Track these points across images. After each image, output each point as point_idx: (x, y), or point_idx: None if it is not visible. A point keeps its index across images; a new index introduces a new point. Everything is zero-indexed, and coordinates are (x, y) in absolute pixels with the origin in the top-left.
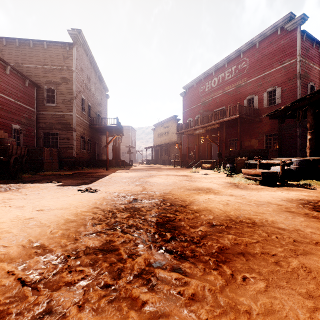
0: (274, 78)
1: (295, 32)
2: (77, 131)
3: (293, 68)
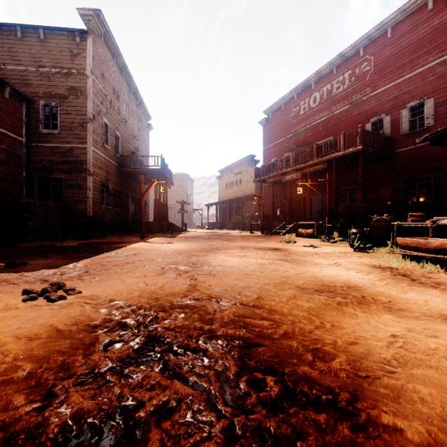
0: (420, 84)
1: None
2: (95, 175)
3: None
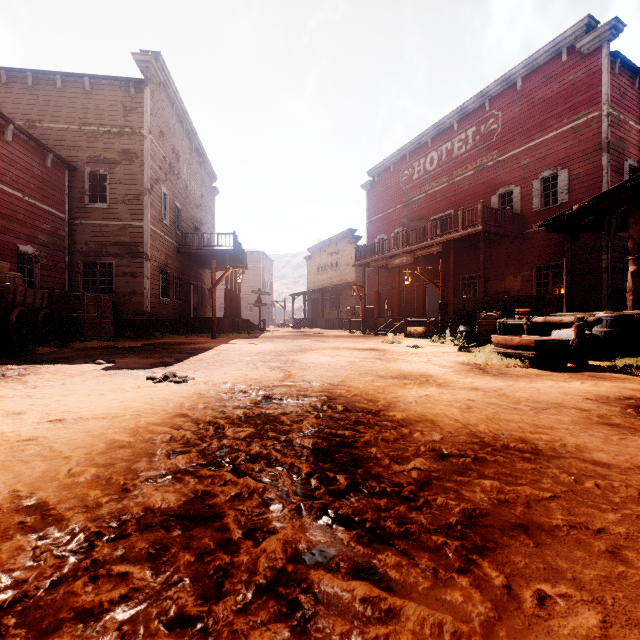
0: (554, 150)
1: (597, 56)
2: (153, 260)
3: (593, 130)
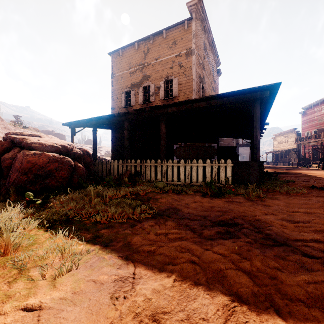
0: None
1: None
2: None
3: None
